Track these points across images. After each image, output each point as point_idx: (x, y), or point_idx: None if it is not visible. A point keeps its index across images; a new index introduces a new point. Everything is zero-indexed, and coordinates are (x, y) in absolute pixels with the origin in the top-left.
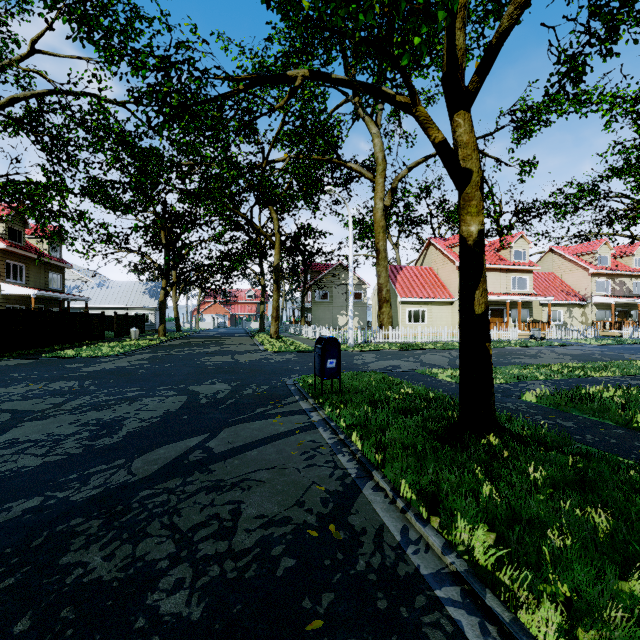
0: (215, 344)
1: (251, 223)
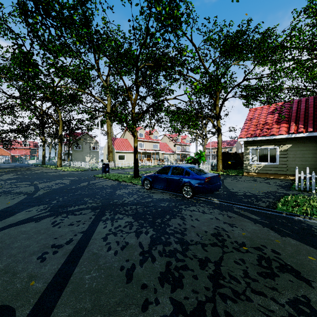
0: (33, 170)
1: (47, 114)
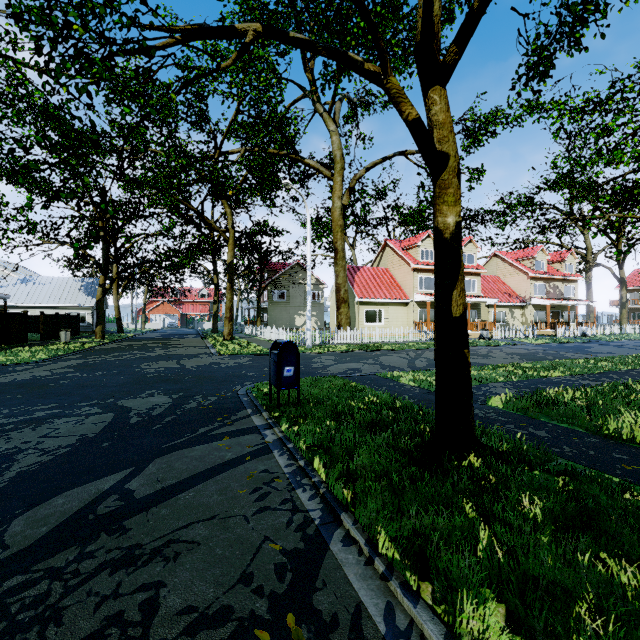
0: (161, 347)
1: (202, 217)
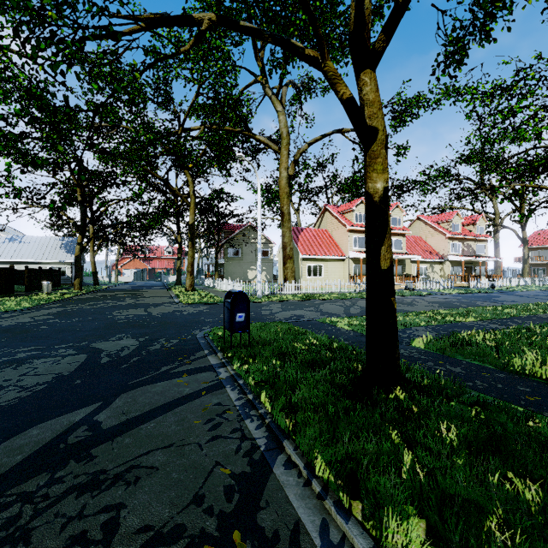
0: (131, 297)
1: (167, 184)
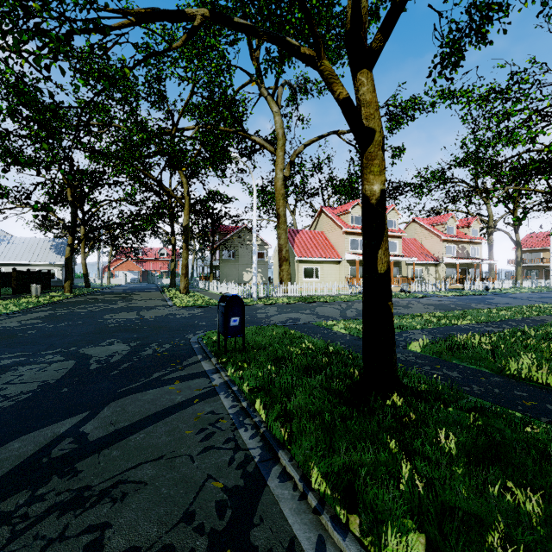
0: (123, 300)
1: (161, 185)
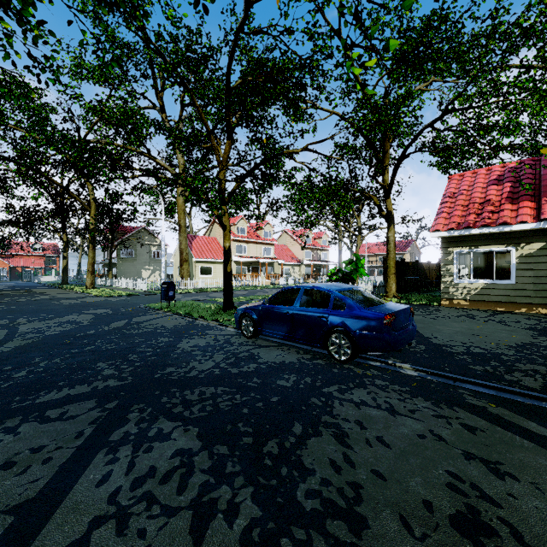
0: (37, 294)
1: (67, 191)
